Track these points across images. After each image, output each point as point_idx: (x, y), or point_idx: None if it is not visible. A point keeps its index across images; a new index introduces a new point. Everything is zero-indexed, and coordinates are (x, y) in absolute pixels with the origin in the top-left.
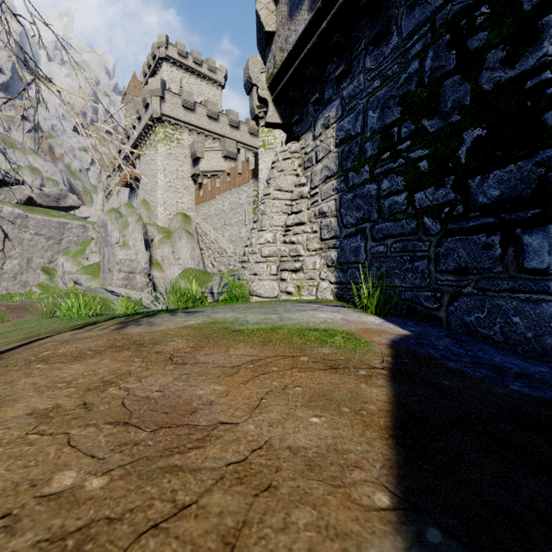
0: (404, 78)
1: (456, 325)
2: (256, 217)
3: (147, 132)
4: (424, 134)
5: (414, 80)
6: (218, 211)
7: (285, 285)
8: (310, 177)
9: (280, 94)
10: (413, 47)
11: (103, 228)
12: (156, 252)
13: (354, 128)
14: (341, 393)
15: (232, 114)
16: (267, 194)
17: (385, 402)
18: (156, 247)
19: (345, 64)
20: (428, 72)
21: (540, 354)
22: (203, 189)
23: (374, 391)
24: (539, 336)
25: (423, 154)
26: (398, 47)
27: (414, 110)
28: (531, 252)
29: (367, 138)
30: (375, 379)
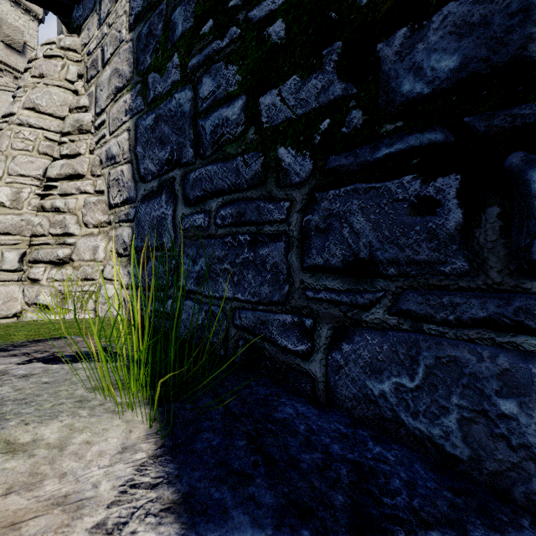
0: None
1: (348, 399)
2: None
3: None
4: None
5: None
6: None
7: (36, 292)
8: (95, 94)
9: None
10: None
11: None
12: None
13: None
14: None
15: None
16: (8, 114)
17: None
18: None
19: None
20: None
21: None
22: None
23: None
24: None
25: (277, 5)
26: None
27: None
28: None
29: None
30: None
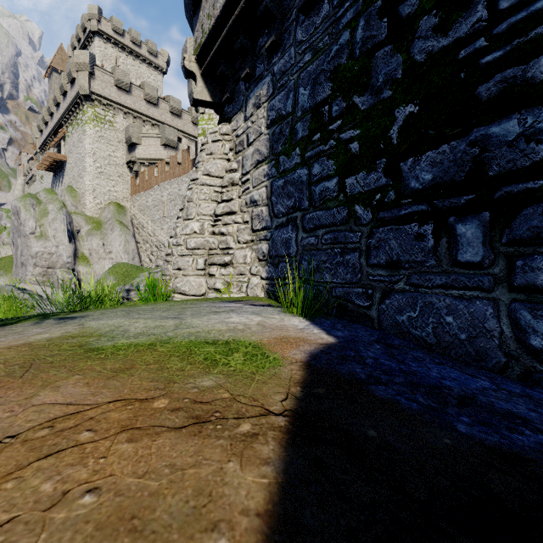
0: (336, 51)
1: (388, 325)
2: (182, 205)
3: (73, 110)
4: (356, 113)
5: (345, 52)
6: (156, 202)
7: (214, 281)
8: (242, 162)
9: (209, 68)
10: (344, 16)
11: (16, 215)
12: (83, 244)
13: (285, 107)
14: (175, 501)
15: (173, 101)
16: (195, 179)
17: (258, 515)
18: (83, 239)
19: (275, 34)
20: (359, 43)
21: (474, 359)
22: (140, 177)
23: (248, 478)
24: (473, 338)
25: (355, 135)
26: (329, 15)
27: (345, 86)
28: (465, 243)
29: (298, 118)
30: (261, 444)
